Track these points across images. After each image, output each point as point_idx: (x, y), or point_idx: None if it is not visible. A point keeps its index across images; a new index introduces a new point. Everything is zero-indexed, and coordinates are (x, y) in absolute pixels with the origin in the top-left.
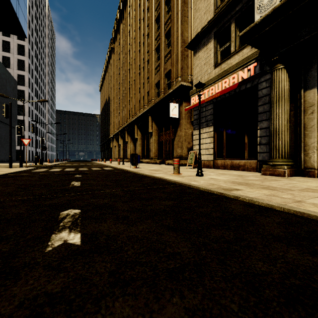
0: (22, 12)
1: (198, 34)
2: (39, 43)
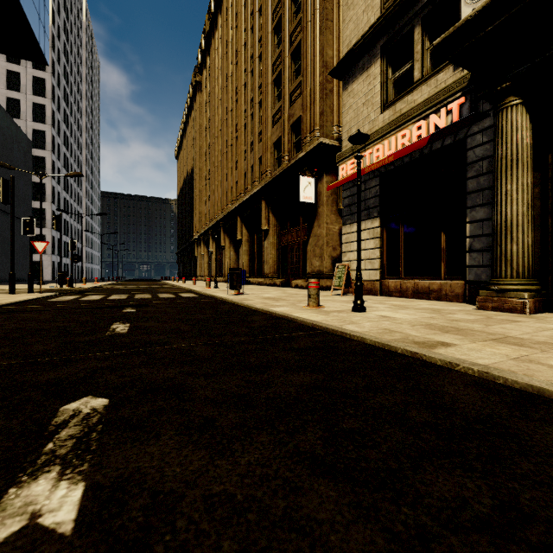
0: (40, 20)
1: (352, 49)
2: (72, 75)
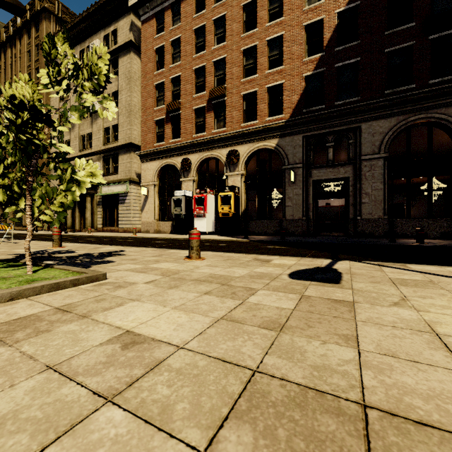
0: None
1: None
2: None
